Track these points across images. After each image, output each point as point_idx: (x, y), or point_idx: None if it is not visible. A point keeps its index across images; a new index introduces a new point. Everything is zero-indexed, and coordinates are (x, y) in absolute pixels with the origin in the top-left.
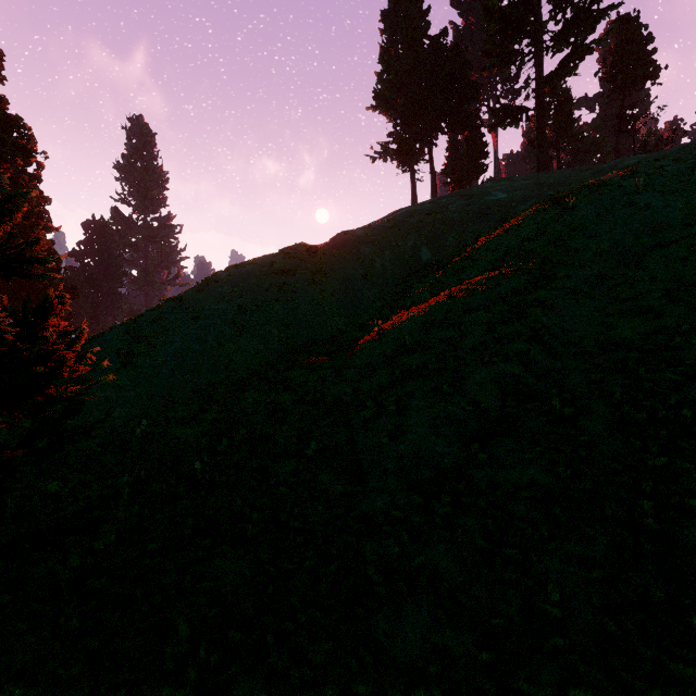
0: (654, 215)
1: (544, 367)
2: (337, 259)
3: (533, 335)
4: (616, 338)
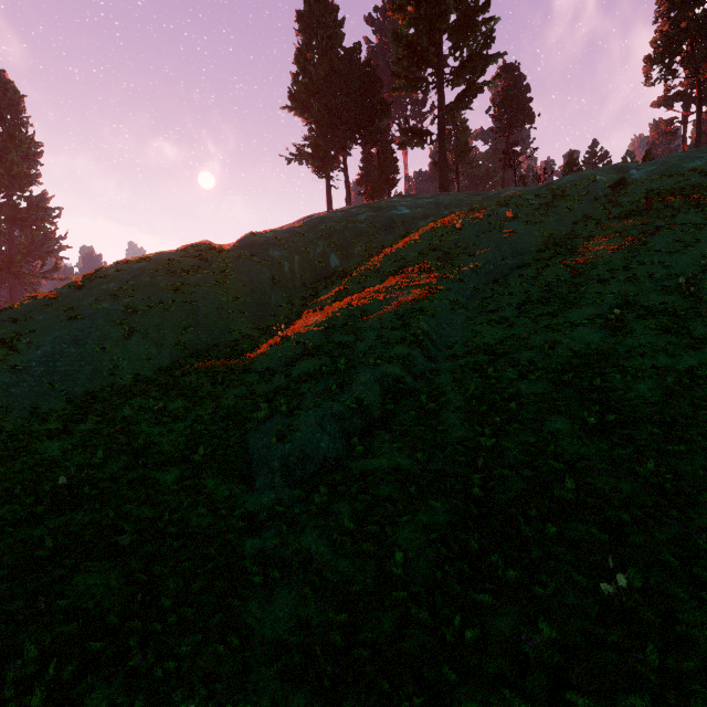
0: (517, 241)
1: (421, 368)
2: (244, 260)
3: (414, 340)
4: (479, 343)
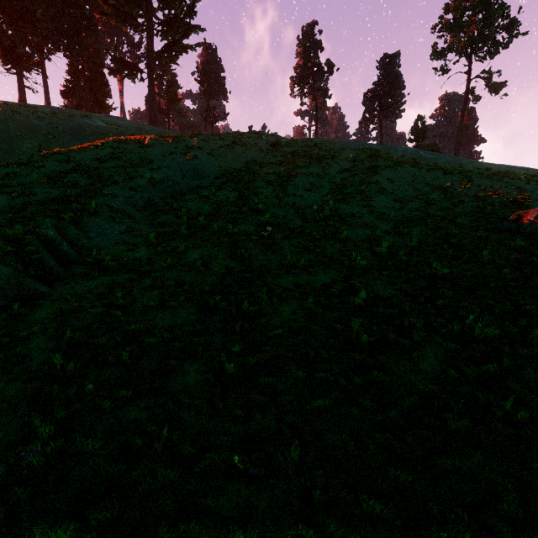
0: (199, 165)
1: (14, 294)
2: None
3: (14, 250)
4: (130, 258)
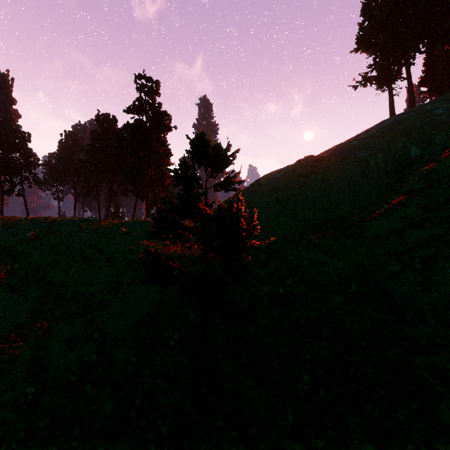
0: None
1: None
2: (339, 163)
3: None
4: None
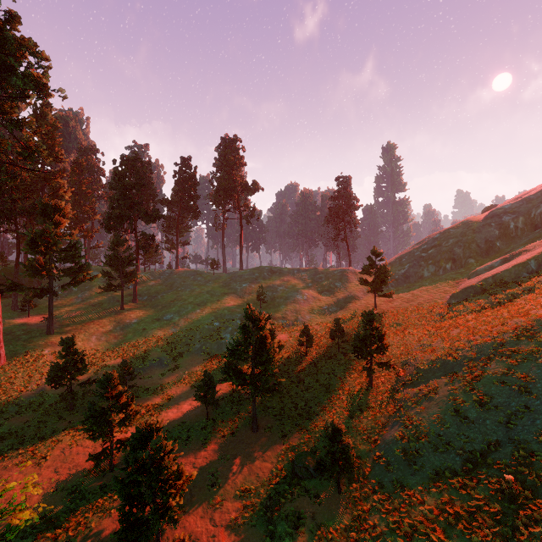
0: None
1: (517, 276)
2: (484, 226)
3: (520, 266)
4: None
